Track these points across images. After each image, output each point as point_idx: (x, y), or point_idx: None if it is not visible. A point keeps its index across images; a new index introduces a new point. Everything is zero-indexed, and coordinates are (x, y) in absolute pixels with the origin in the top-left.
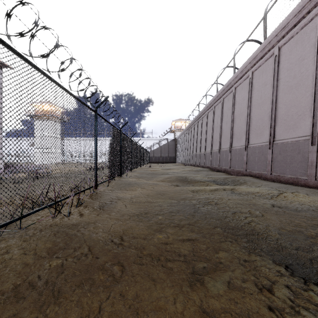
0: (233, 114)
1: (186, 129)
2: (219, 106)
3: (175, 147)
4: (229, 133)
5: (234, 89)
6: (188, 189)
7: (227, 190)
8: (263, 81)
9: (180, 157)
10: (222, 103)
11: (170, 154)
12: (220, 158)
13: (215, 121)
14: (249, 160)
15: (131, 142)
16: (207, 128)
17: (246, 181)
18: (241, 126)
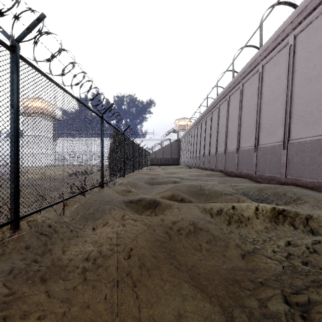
0: (260, 101)
1: (191, 128)
2: (236, 94)
3: (178, 148)
4: (253, 126)
5: (261, 67)
6: (217, 218)
7: (299, 222)
8: (318, 43)
9: (184, 159)
10: (242, 90)
11: (173, 156)
12: (239, 160)
13: (231, 114)
14: (291, 162)
15: (124, 138)
16: (219, 123)
17: (299, 196)
18: (274, 115)
